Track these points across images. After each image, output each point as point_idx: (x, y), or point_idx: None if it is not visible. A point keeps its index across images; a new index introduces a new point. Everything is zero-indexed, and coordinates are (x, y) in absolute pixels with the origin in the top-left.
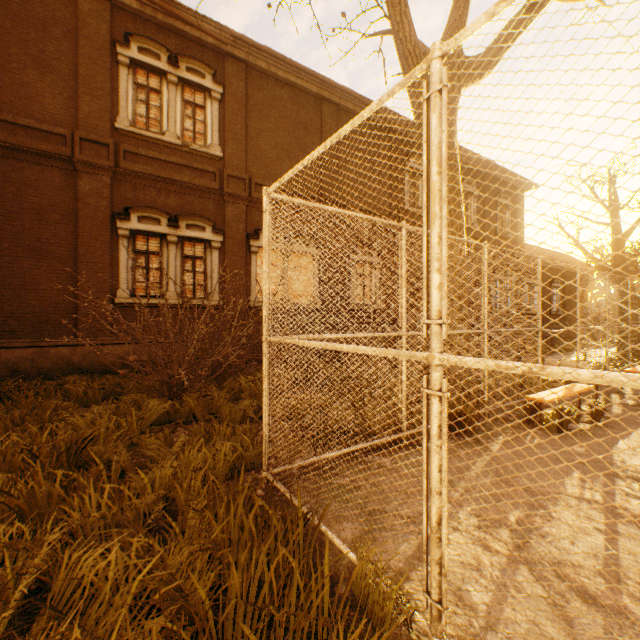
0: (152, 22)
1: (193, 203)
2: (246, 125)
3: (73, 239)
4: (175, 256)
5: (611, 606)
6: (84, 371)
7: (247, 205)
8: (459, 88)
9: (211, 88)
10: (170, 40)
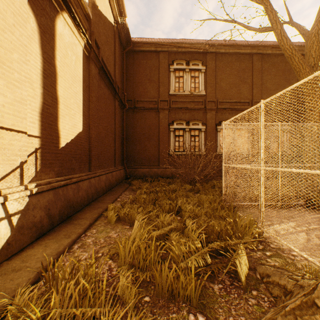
0: (180, 52)
1: (194, 115)
2: (215, 78)
3: (157, 134)
4: (188, 136)
5: None
6: (161, 176)
7: (215, 112)
8: None
9: (201, 68)
10: (186, 56)
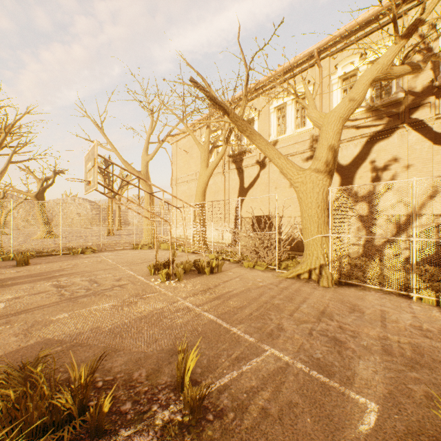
0: None
1: None
2: None
3: None
4: None
5: (382, 307)
6: None
7: None
8: None
9: None
10: None
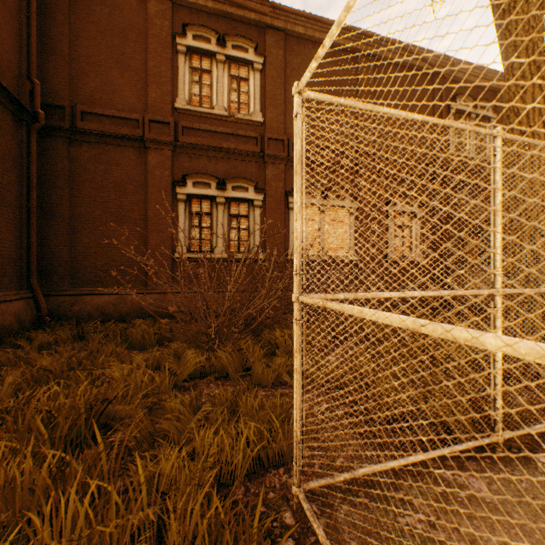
0: (204, 12)
1: (238, 167)
2: (284, 90)
3: (144, 205)
4: (223, 215)
5: None
6: (151, 315)
7: (285, 165)
8: None
9: (253, 60)
10: (218, 24)
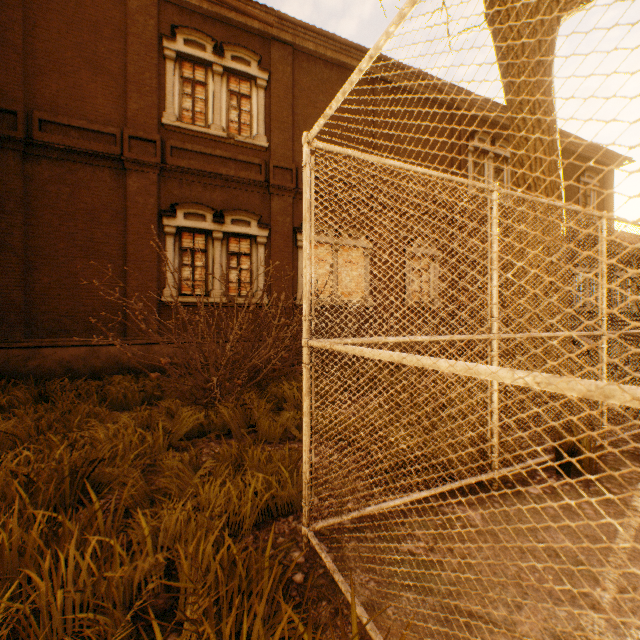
0: (198, 13)
1: (238, 197)
2: (293, 112)
3: (122, 238)
4: (220, 253)
5: None
6: (132, 371)
7: (294, 197)
8: (558, 17)
9: (256, 76)
10: (215, 30)
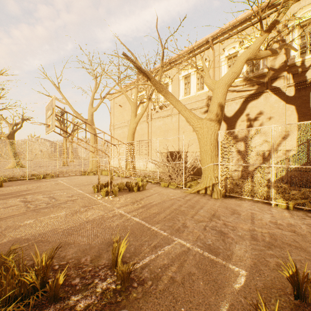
0: None
1: None
2: None
3: None
4: None
5: (252, 211)
6: None
7: None
8: None
9: None
10: None
